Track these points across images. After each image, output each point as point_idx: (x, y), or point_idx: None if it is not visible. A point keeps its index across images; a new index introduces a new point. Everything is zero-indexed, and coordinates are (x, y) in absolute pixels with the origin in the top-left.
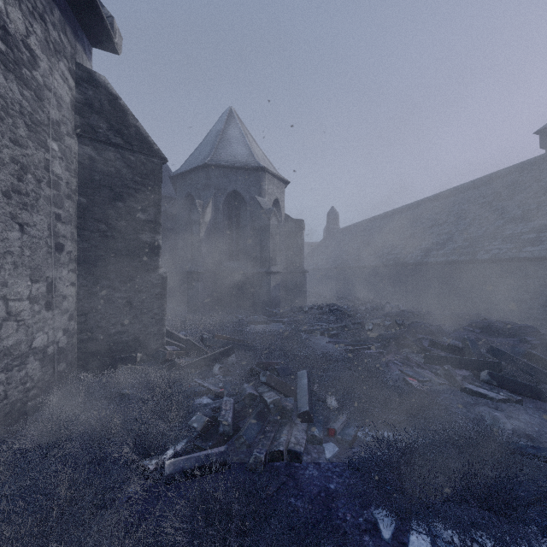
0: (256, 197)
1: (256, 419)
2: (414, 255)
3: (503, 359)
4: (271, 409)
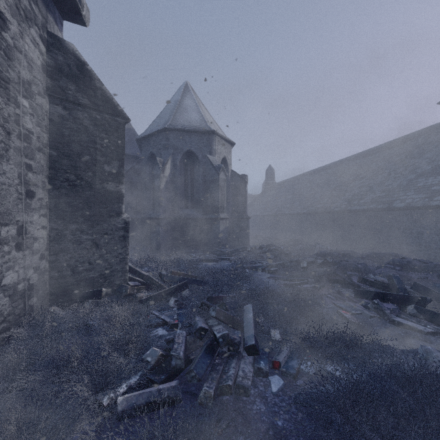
0: (208, 156)
1: (206, 352)
2: (339, 204)
3: (427, 294)
4: (220, 343)
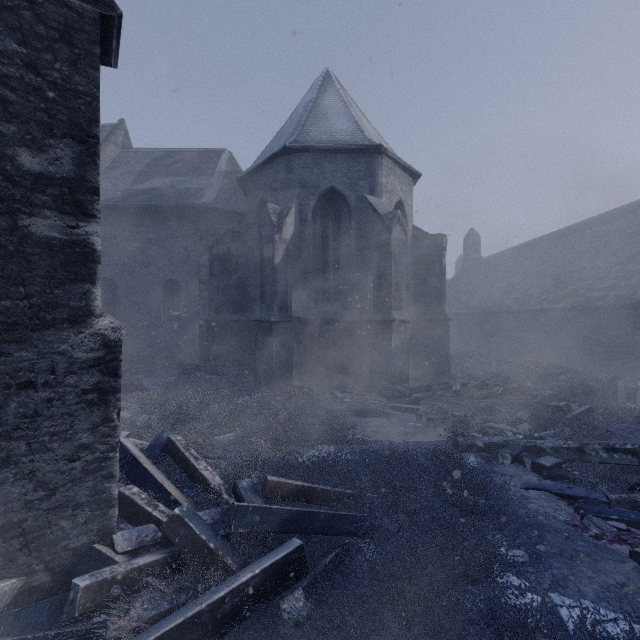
0: (367, 197)
1: None
2: None
3: None
4: None
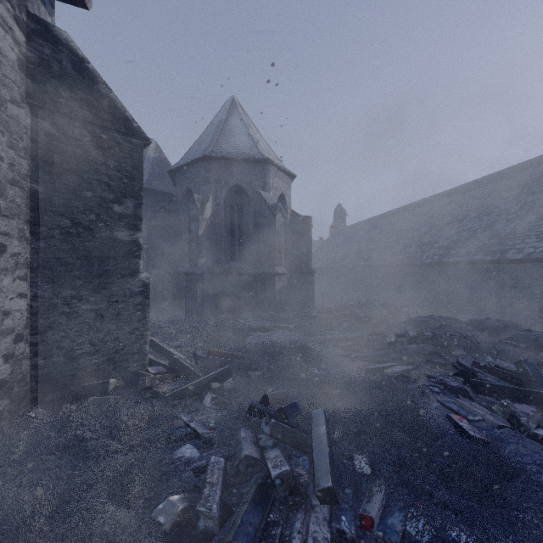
0: (260, 192)
1: (255, 501)
2: (432, 253)
3: None
4: (277, 487)
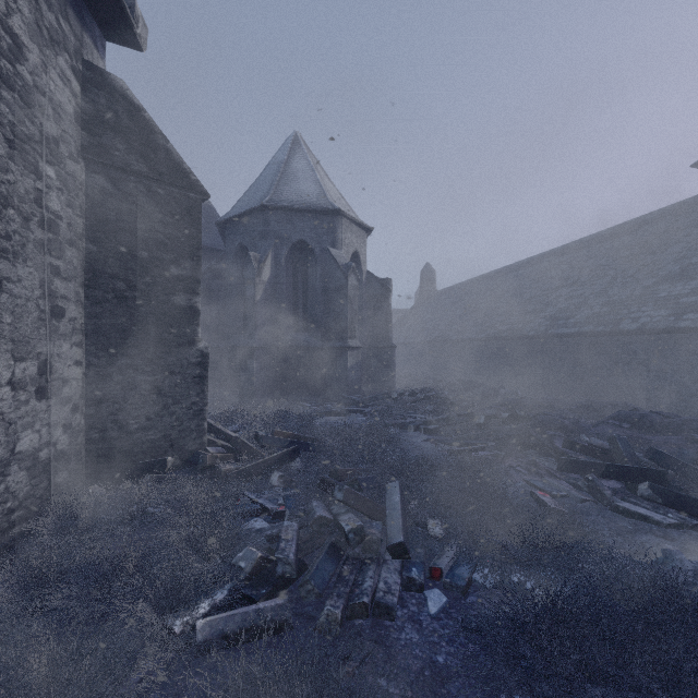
0: (329, 249)
1: (330, 554)
2: (536, 324)
3: (669, 466)
4: (350, 541)
